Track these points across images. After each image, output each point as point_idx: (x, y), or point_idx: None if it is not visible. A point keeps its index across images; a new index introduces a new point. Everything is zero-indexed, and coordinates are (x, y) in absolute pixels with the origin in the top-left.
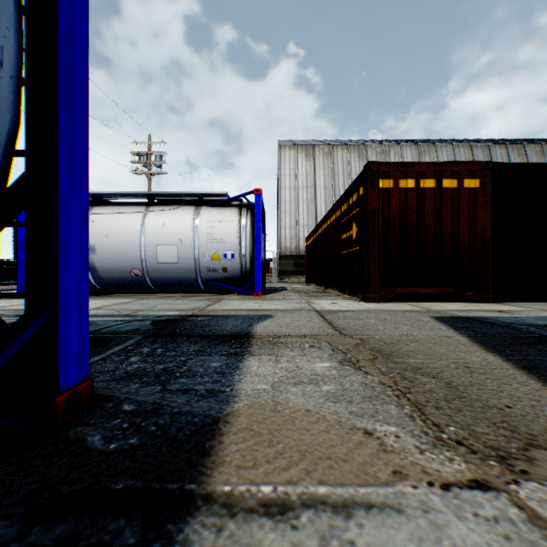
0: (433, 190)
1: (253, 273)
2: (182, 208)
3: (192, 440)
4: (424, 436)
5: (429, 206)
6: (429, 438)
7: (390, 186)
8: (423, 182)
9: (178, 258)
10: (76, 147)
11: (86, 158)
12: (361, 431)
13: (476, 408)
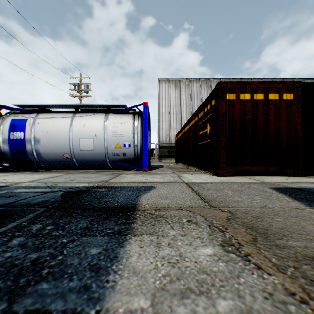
0: (262, 100)
1: (142, 157)
2: (96, 114)
3: None
4: None
5: (260, 111)
6: None
7: (233, 98)
8: (256, 95)
9: (93, 147)
10: None
11: None
12: None
13: None
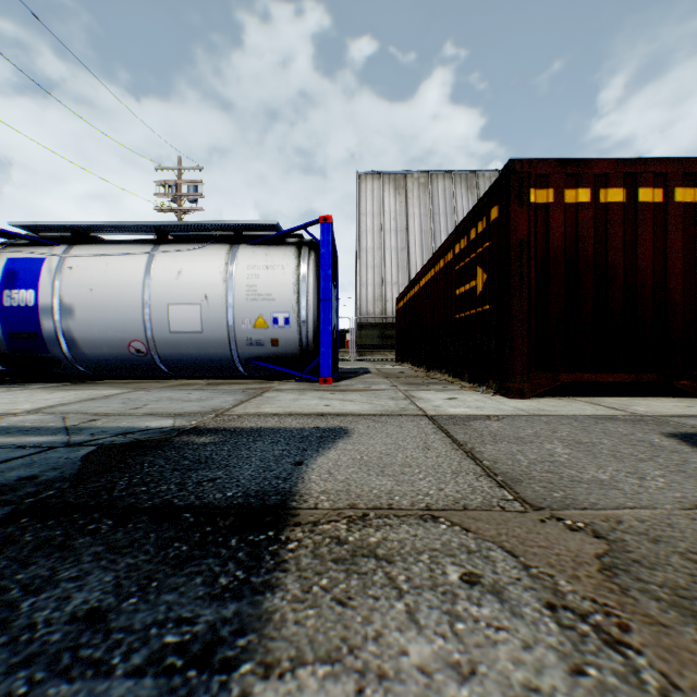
0: (622, 206)
1: (319, 348)
2: (209, 247)
3: None
4: None
5: (615, 234)
6: None
7: (548, 201)
8: (604, 193)
9: (201, 325)
10: None
11: None
12: None
13: None
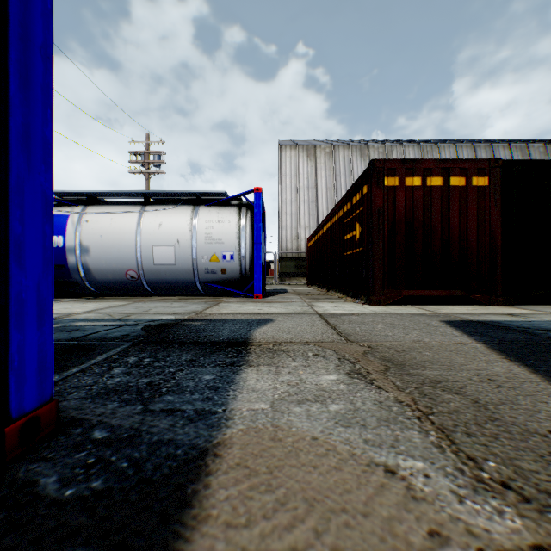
0: (440, 188)
1: (253, 275)
2: (179, 207)
3: (171, 483)
4: (459, 475)
5: (436, 205)
6: (467, 479)
7: (395, 184)
8: (430, 180)
9: (175, 259)
10: (35, 121)
11: (50, 136)
12: (380, 468)
13: (514, 434)
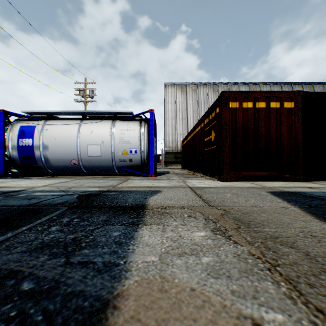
0: (264, 109)
1: (148, 163)
2: (104, 121)
3: None
4: None
5: (262, 119)
6: None
7: (236, 106)
8: (258, 104)
9: (101, 153)
10: None
11: None
12: (248, 321)
13: None
